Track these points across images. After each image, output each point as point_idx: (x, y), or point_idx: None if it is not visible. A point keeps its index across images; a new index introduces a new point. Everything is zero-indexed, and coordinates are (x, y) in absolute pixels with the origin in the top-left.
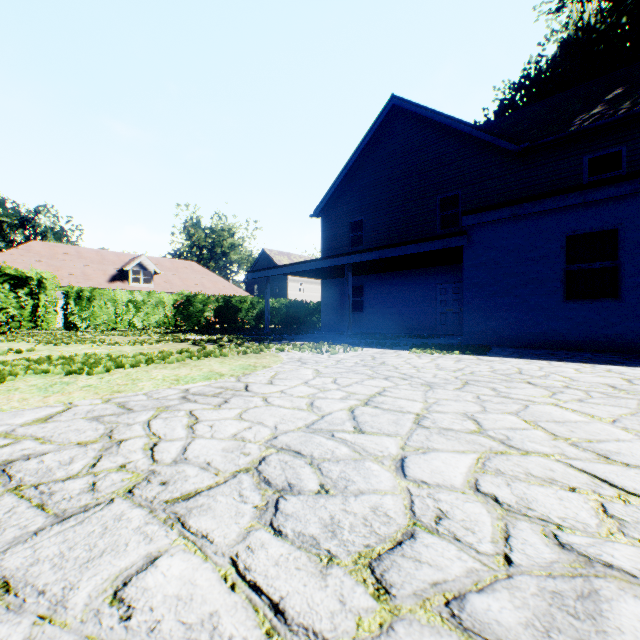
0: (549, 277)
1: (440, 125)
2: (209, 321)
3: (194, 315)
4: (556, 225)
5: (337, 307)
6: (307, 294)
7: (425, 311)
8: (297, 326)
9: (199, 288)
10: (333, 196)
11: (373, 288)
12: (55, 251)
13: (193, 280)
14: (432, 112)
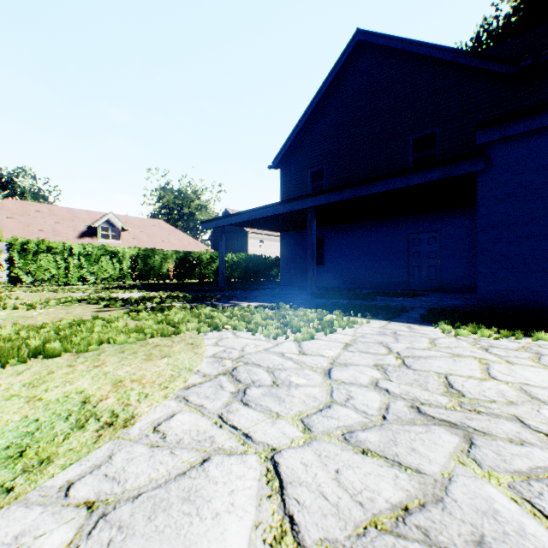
0: None
1: (412, 57)
2: (167, 275)
3: (152, 269)
4: None
5: (296, 260)
6: (266, 250)
7: (394, 264)
8: (256, 280)
9: (165, 244)
10: (292, 146)
11: (335, 240)
12: (27, 209)
13: (160, 237)
14: (404, 41)
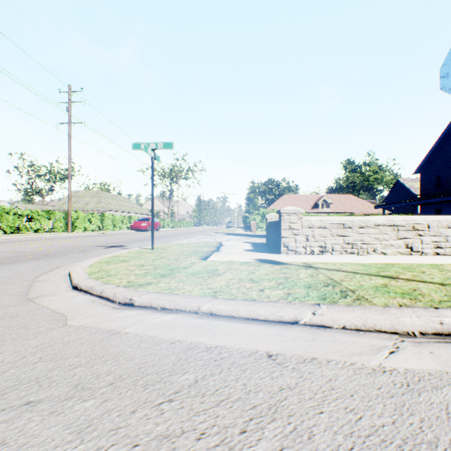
0: None
1: None
2: None
3: None
4: None
5: None
6: None
7: None
8: None
9: (352, 209)
10: (425, 163)
11: (447, 209)
12: (291, 198)
13: (349, 204)
14: None
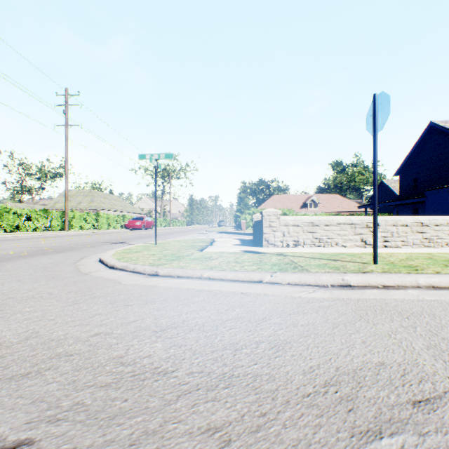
0: (446, 212)
1: None
2: None
3: None
4: (448, 196)
5: None
6: None
7: None
8: None
9: (339, 208)
10: (404, 166)
11: (423, 209)
12: (280, 198)
13: (336, 204)
14: (447, 130)
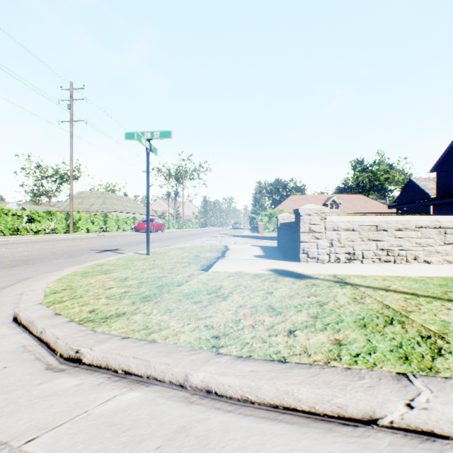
0: None
1: None
2: None
3: None
4: None
5: None
6: None
7: None
8: None
9: (362, 209)
10: (442, 161)
11: None
12: (298, 198)
13: (359, 205)
14: None
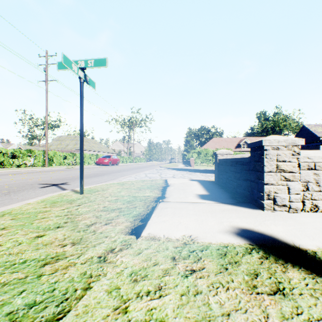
0: None
1: None
2: None
3: None
4: None
5: None
6: None
7: None
8: None
9: None
10: None
11: None
12: (218, 140)
13: None
14: None
